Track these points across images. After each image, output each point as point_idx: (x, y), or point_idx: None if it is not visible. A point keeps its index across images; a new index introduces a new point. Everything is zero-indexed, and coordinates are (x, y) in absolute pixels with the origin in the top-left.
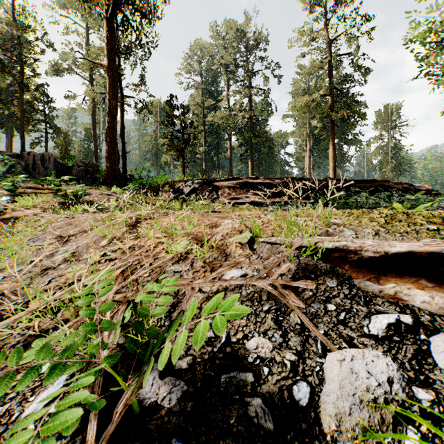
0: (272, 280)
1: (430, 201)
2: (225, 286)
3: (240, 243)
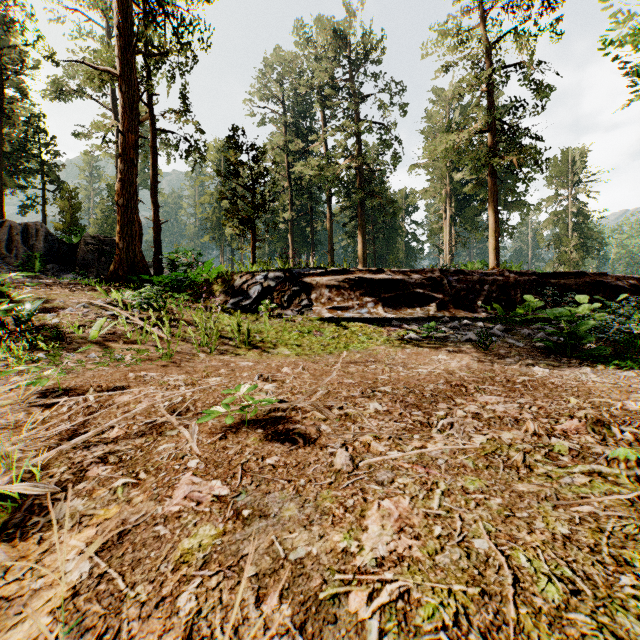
0: None
1: None
2: None
3: None
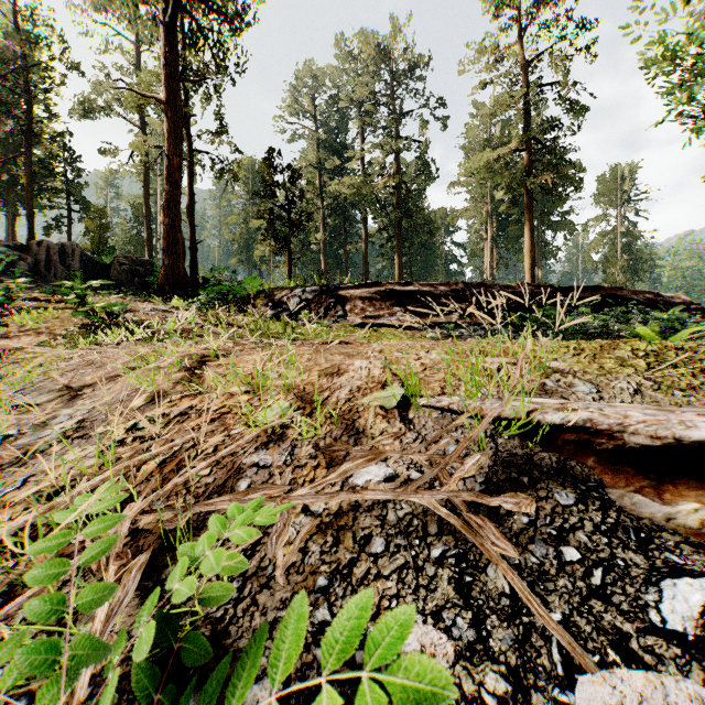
0: (447, 493)
1: (696, 322)
2: (354, 501)
3: (383, 409)
